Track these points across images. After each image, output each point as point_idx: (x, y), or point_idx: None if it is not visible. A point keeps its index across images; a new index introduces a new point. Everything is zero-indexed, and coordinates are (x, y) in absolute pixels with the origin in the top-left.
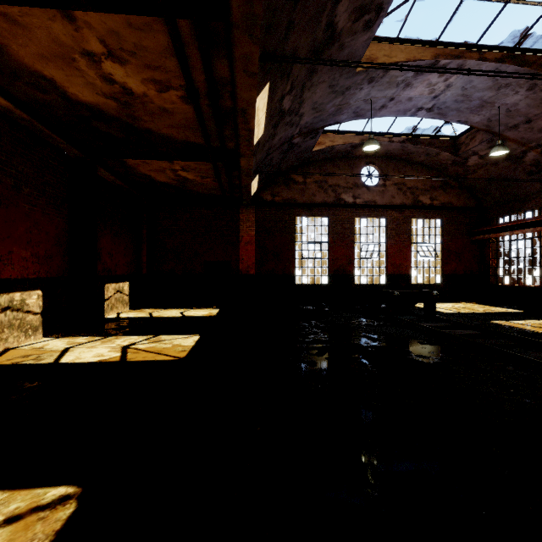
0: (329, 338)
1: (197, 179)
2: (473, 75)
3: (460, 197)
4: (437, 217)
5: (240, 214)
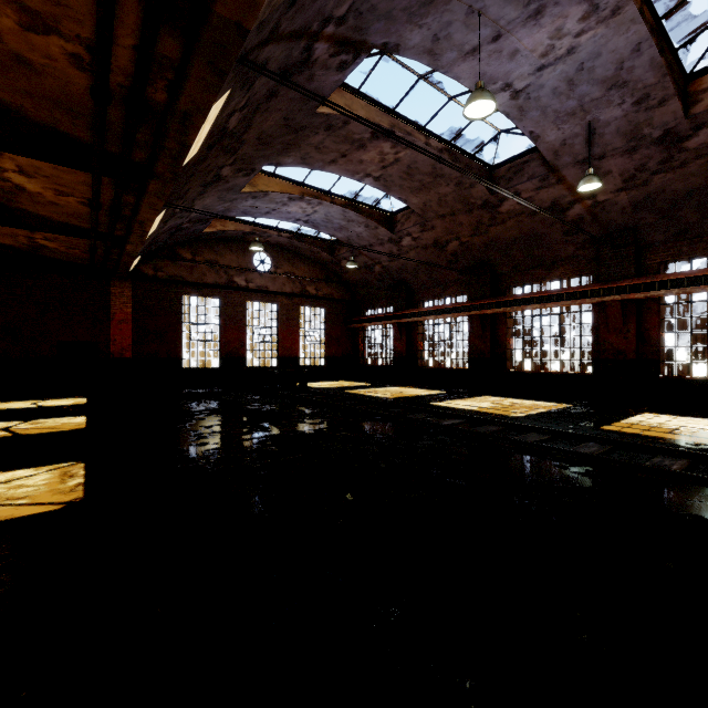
0: (218, 408)
1: (61, 248)
2: (330, 210)
3: (339, 291)
4: (321, 306)
5: (112, 287)
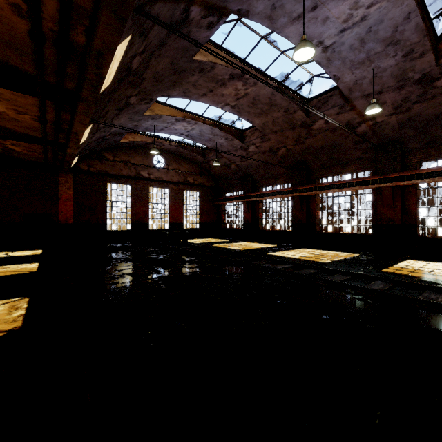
0: (128, 257)
1: (24, 151)
2: (203, 128)
3: (208, 180)
4: (197, 190)
5: (60, 178)
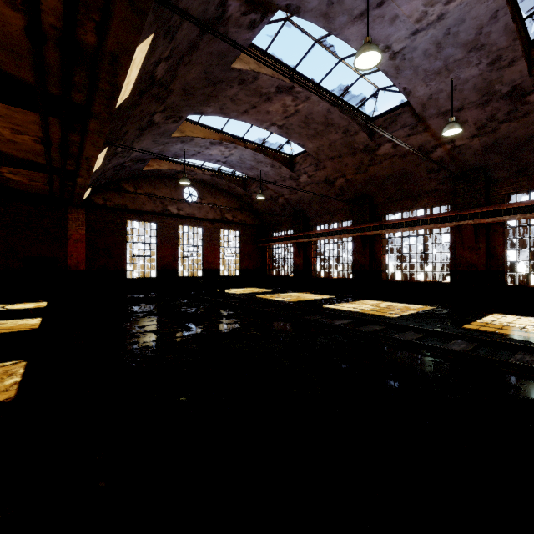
0: (152, 310)
1: (24, 181)
2: (244, 153)
3: (251, 217)
4: (237, 229)
5: (69, 214)
